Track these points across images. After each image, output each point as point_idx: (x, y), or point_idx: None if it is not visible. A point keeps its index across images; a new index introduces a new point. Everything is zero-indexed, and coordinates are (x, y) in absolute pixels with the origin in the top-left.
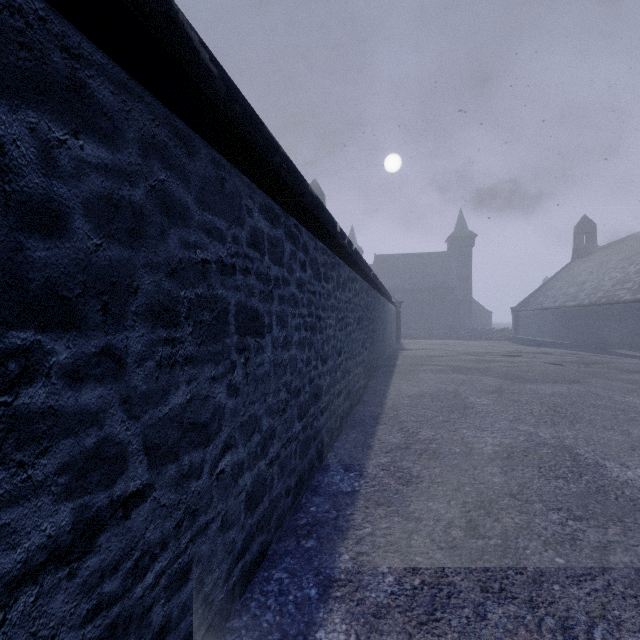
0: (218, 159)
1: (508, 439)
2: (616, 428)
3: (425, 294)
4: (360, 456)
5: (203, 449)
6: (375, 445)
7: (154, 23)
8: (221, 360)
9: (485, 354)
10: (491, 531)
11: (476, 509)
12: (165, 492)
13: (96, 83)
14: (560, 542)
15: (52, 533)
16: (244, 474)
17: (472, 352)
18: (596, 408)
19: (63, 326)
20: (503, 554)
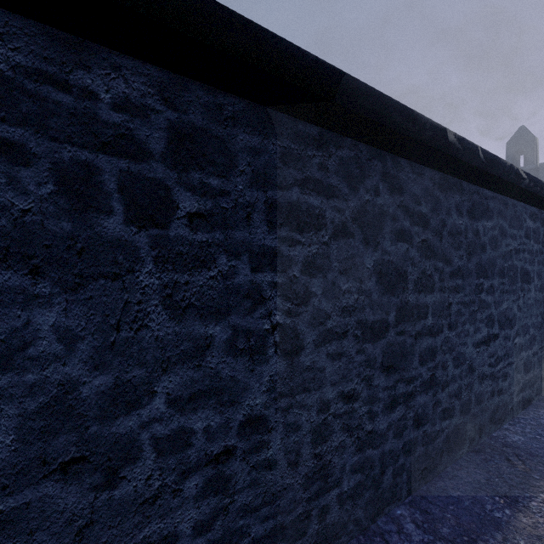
0: (513, 203)
1: None
2: None
3: None
4: None
5: (510, 330)
6: None
7: (512, 179)
8: (515, 293)
9: None
10: None
11: None
12: (501, 340)
13: (489, 203)
14: None
15: (484, 335)
16: (522, 351)
17: None
18: None
19: (485, 277)
20: None
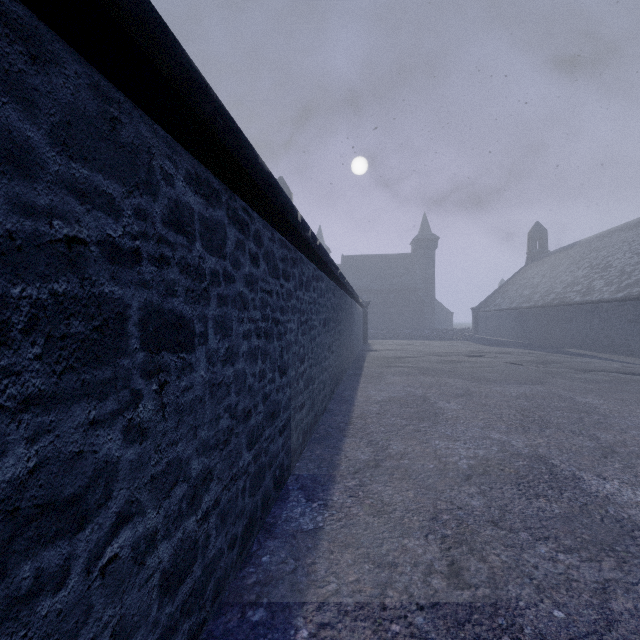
0: (106, 88)
1: (482, 450)
2: (584, 433)
3: (391, 295)
4: (325, 479)
5: (70, 539)
6: (342, 464)
7: None
8: (111, 392)
9: (450, 354)
10: (477, 576)
11: (457, 545)
12: None
13: None
14: (555, 586)
15: None
16: (158, 547)
17: (437, 352)
18: (561, 411)
19: None
20: (494, 610)
